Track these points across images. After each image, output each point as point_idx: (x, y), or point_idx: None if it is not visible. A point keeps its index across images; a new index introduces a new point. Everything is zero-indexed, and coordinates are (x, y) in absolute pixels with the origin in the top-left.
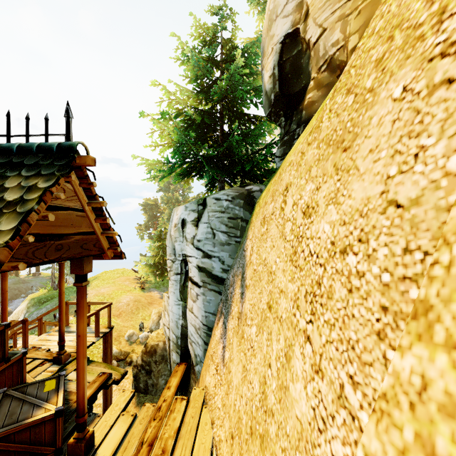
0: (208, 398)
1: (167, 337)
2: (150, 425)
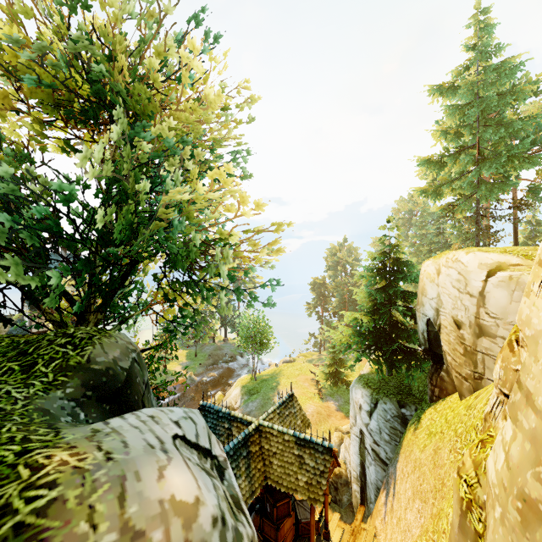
0: (377, 534)
1: (348, 469)
2: (351, 537)
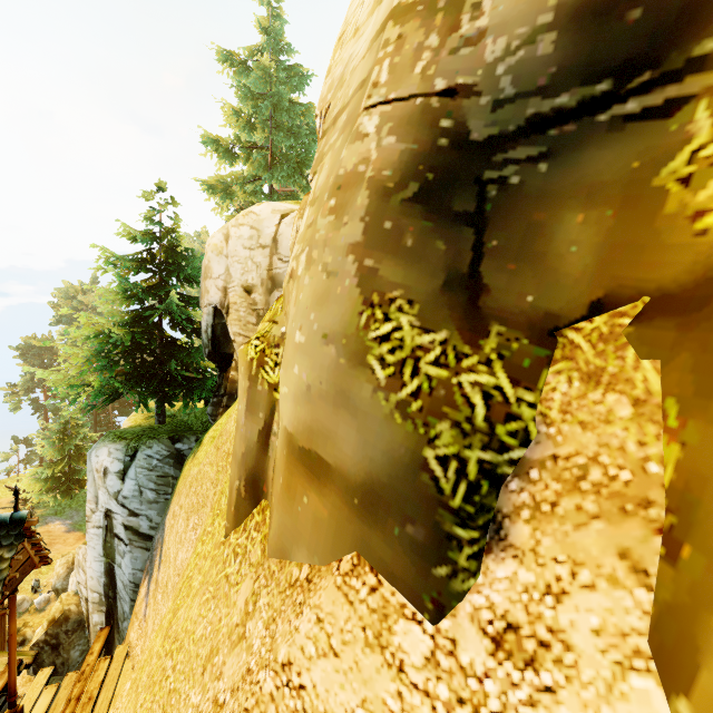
0: (131, 651)
1: (84, 598)
2: (76, 686)
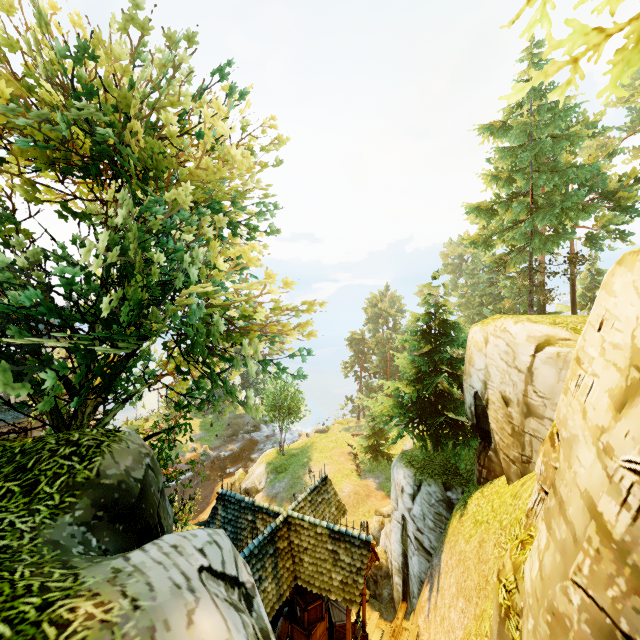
0: (420, 634)
1: (389, 558)
2: (391, 638)
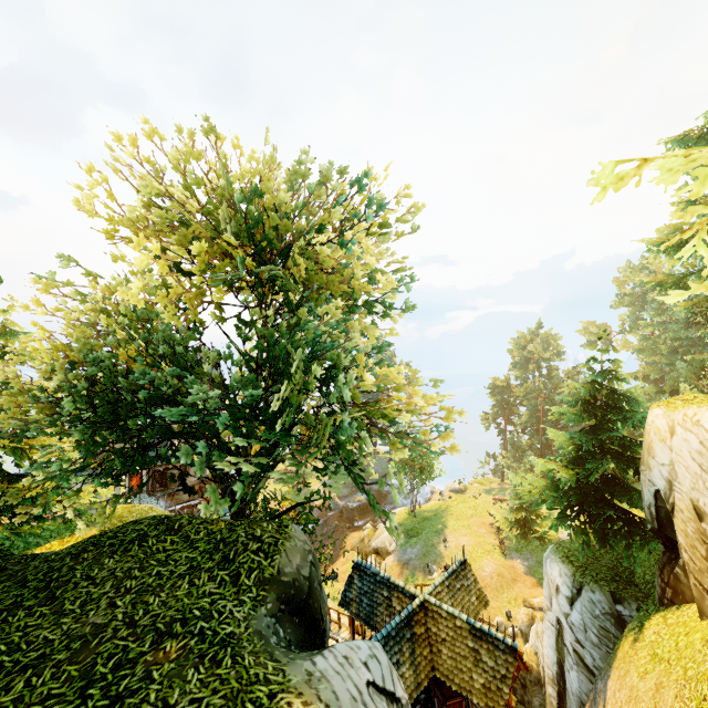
0: None
1: (541, 663)
2: None
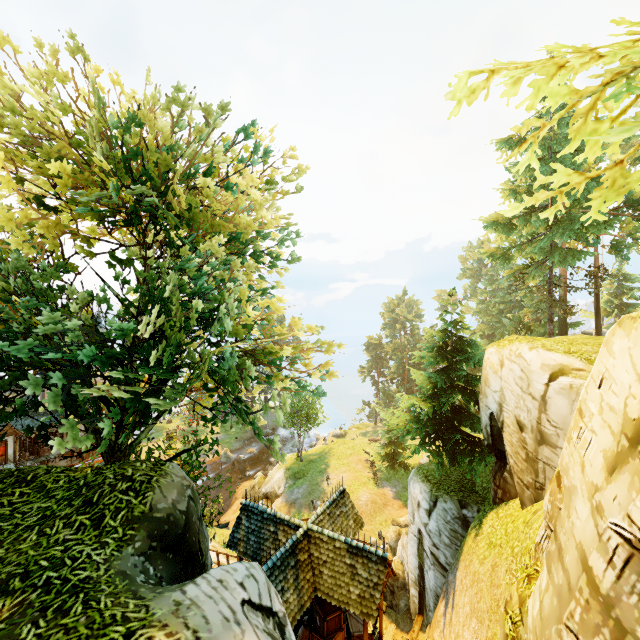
0: None
1: (406, 570)
2: None
